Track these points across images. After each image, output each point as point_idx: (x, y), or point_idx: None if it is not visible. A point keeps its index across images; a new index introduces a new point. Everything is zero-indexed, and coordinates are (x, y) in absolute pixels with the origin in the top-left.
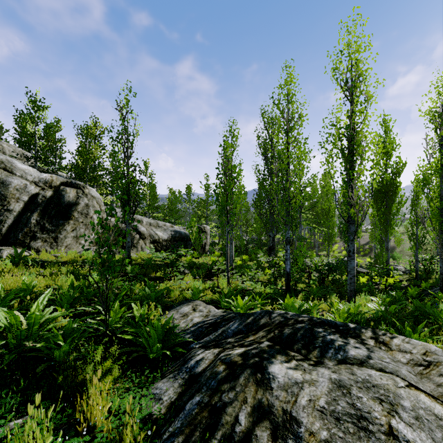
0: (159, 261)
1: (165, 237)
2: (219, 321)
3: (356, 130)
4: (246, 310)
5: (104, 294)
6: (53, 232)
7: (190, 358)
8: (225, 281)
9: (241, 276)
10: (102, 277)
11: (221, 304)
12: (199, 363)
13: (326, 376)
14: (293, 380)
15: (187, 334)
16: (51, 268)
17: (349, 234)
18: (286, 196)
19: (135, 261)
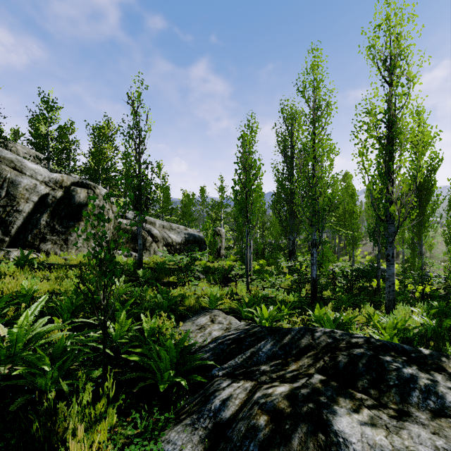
0: (172, 265)
1: (178, 240)
2: (243, 336)
3: (395, 116)
4: (272, 322)
5: (100, 306)
6: (63, 234)
7: (213, 394)
8: (245, 287)
9: (261, 282)
10: (97, 284)
11: (241, 313)
12: (226, 404)
13: (427, 443)
14: (377, 449)
15: (206, 353)
16: (58, 272)
17: (387, 235)
18: (313, 193)
19: (147, 265)
